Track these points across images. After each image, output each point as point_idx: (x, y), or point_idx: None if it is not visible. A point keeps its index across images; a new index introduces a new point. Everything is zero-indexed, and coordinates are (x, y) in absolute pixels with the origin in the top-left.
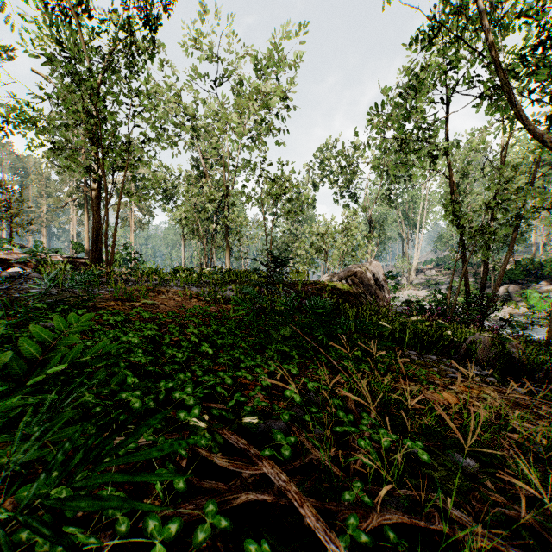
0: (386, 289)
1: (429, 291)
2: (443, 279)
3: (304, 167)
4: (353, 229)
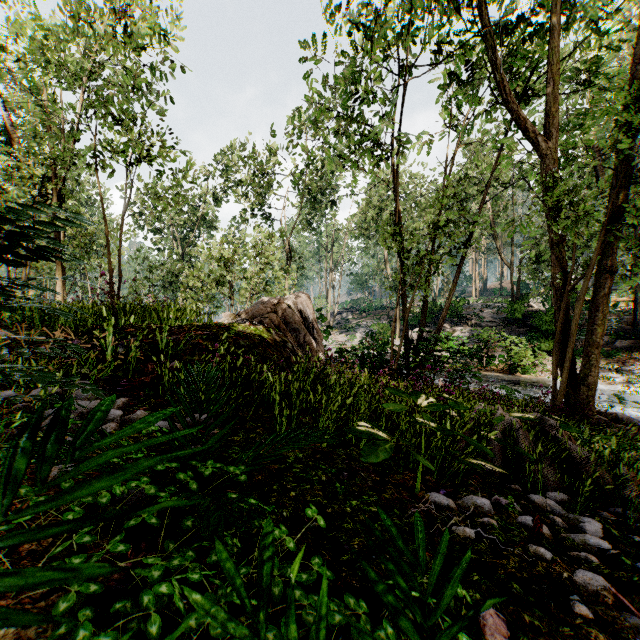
0: (318, 334)
1: (348, 336)
2: (360, 322)
3: (201, 170)
4: (267, 256)
